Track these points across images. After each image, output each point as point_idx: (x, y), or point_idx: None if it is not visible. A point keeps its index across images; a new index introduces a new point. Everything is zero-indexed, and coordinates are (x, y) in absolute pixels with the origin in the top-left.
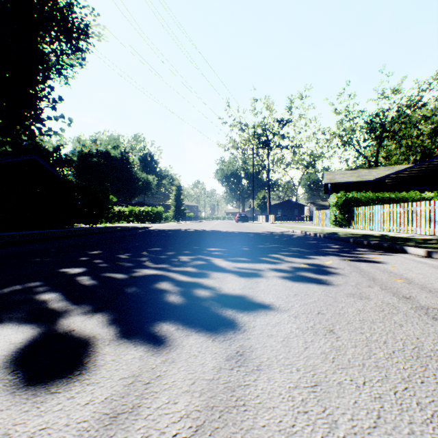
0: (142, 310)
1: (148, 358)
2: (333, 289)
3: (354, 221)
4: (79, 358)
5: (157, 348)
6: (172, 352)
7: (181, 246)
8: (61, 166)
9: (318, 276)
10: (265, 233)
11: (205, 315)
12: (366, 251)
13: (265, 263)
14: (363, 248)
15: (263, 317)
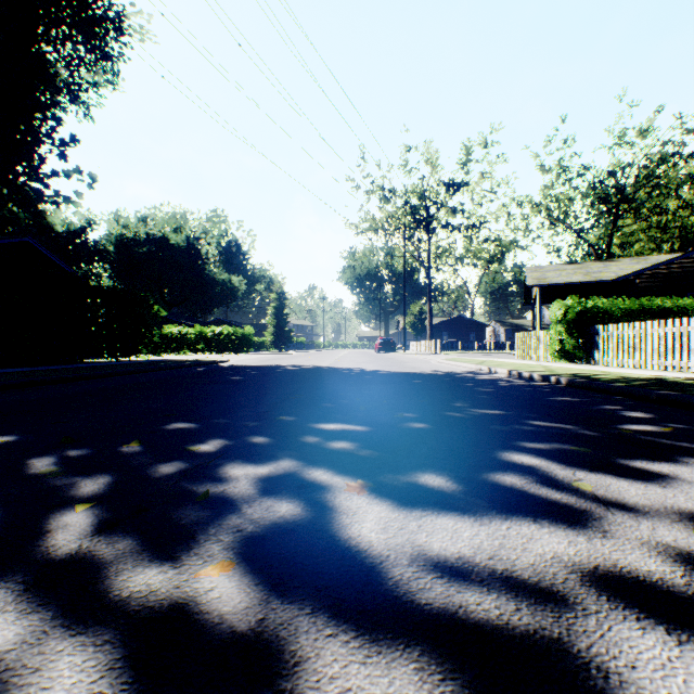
0: None
1: None
2: None
3: (600, 351)
4: None
5: None
6: None
7: (253, 415)
8: (89, 260)
9: None
10: (438, 373)
11: None
12: None
13: (531, 514)
14: None
15: None
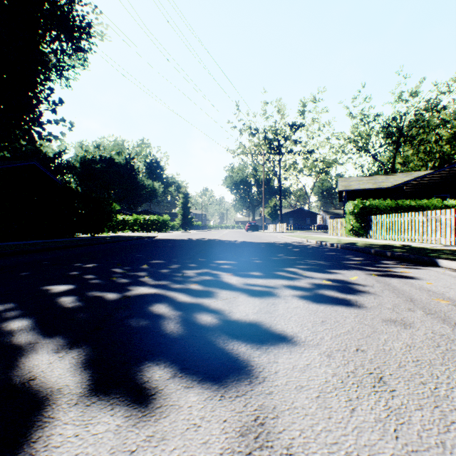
0: (130, 345)
1: (128, 432)
2: (367, 313)
3: (372, 230)
4: (27, 431)
5: (143, 410)
6: (163, 418)
7: (186, 258)
8: (63, 173)
9: (346, 296)
10: (278, 243)
11: (212, 354)
12: (392, 264)
13: (282, 278)
14: (387, 261)
15: (286, 357)
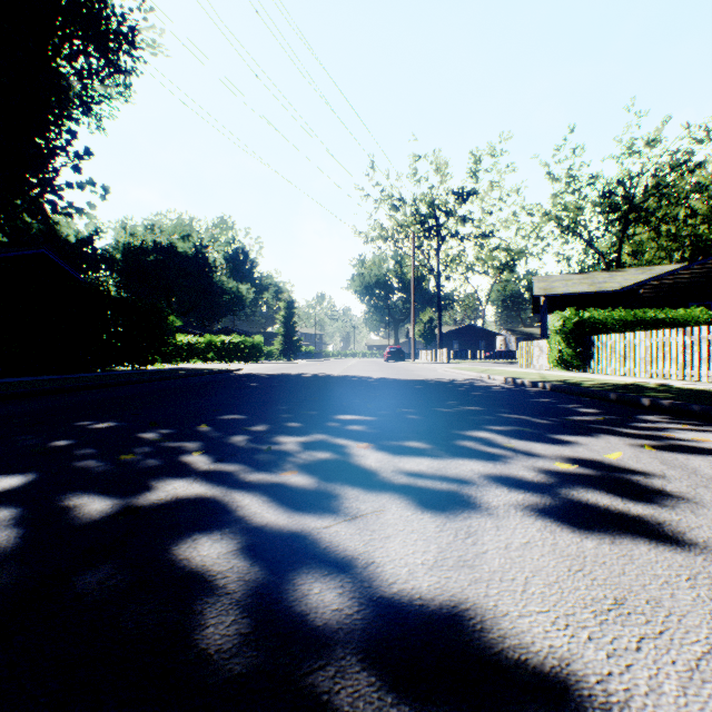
0: None
1: None
2: None
3: (595, 359)
4: None
5: None
6: None
7: (282, 410)
8: (96, 269)
9: (626, 507)
10: (441, 380)
11: None
12: (663, 422)
13: (468, 456)
14: (649, 415)
15: None
